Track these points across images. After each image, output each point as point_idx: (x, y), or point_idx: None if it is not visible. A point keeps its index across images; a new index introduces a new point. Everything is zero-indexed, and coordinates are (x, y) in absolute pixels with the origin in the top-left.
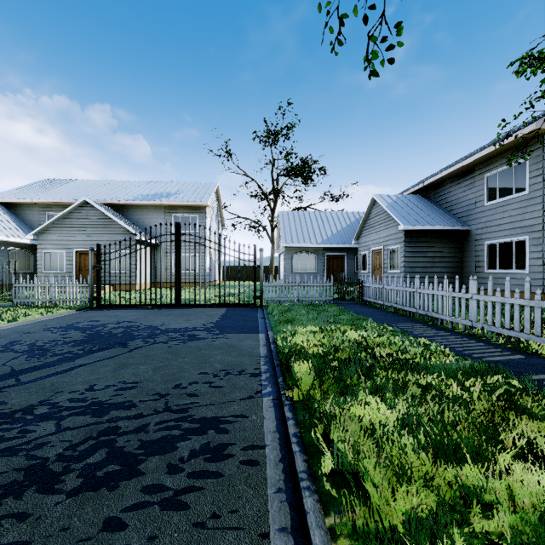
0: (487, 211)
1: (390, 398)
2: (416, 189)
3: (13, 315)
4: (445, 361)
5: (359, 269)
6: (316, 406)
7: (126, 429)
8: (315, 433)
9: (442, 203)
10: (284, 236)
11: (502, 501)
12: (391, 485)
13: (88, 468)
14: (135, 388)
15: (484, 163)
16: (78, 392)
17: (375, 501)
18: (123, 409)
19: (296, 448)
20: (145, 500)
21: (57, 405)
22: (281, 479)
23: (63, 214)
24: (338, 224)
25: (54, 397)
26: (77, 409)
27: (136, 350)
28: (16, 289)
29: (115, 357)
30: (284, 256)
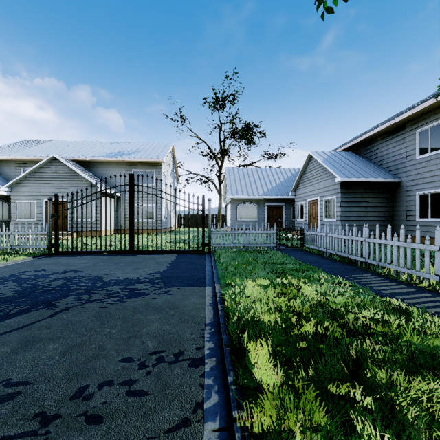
0: (419, 164)
1: None
2: (348, 146)
3: None
4: None
5: (296, 217)
6: None
7: None
8: None
9: (372, 159)
10: (230, 188)
11: None
12: None
13: None
14: (14, 399)
15: (415, 119)
16: None
17: None
18: None
19: None
20: None
21: None
22: None
23: (34, 168)
24: (277, 178)
25: None
26: None
27: (60, 313)
28: None
29: (28, 326)
30: (230, 206)
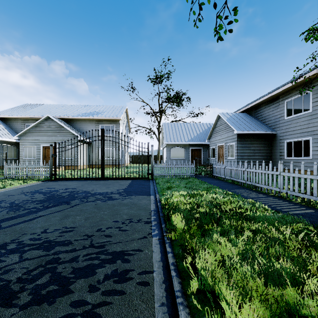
0: (286, 122)
1: (233, 239)
2: (244, 109)
3: (3, 184)
4: (266, 214)
5: (210, 157)
6: (186, 244)
7: (64, 259)
8: (186, 262)
9: (259, 118)
10: (166, 137)
11: (314, 314)
12: (238, 303)
13: (36, 288)
14: (72, 231)
15: (284, 93)
16: (36, 234)
17: (227, 313)
18: (63, 245)
19: (174, 273)
20: (72, 312)
21: (22, 243)
22: (164, 296)
23: (35, 124)
24: (197, 130)
25: (20, 237)
26: (34, 245)
27: (75, 206)
28: (6, 169)
29: (62, 210)
30: (166, 149)
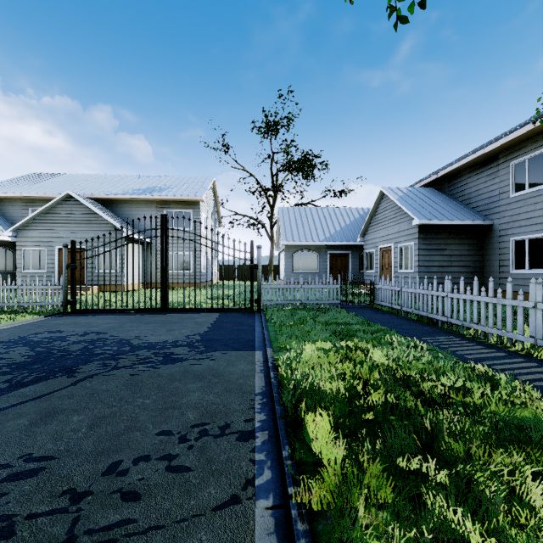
0: (514, 203)
1: (520, 542)
2: (429, 181)
3: None
4: None
5: (365, 268)
6: None
7: None
8: None
9: (458, 196)
10: (284, 233)
11: None
12: None
13: None
14: (38, 475)
15: (510, 149)
16: None
17: None
18: None
19: None
20: None
21: None
22: None
23: (44, 208)
24: (341, 220)
25: None
26: None
27: (84, 381)
28: None
29: (46, 395)
30: (284, 255)
